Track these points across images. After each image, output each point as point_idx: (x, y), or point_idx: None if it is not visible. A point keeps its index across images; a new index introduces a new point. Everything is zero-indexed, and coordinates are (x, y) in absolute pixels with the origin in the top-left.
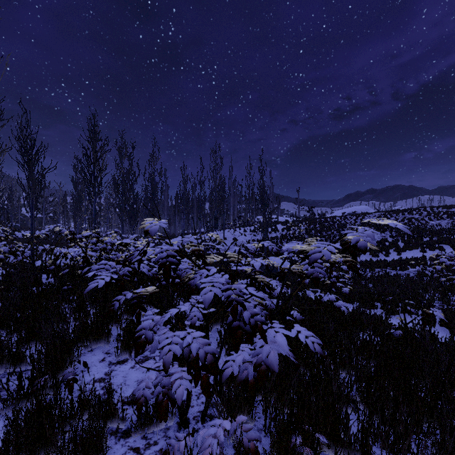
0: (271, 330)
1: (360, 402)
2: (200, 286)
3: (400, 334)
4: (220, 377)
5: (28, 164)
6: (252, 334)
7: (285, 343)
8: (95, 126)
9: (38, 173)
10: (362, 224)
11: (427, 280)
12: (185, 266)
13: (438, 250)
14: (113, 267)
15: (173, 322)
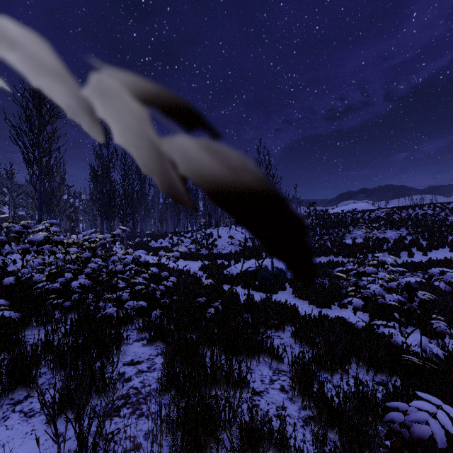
0: None
1: None
2: None
3: None
4: None
5: None
6: None
7: None
8: None
9: None
10: (373, 220)
11: None
12: None
13: None
14: None
15: None
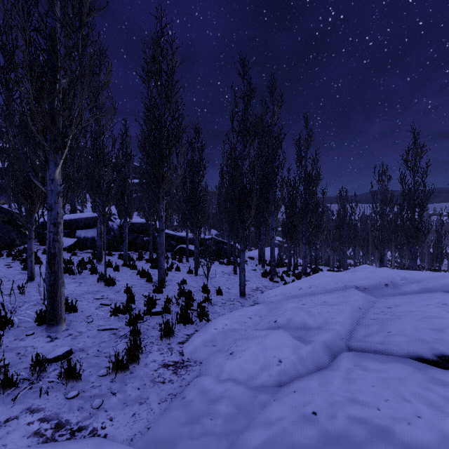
0: None
1: None
2: None
3: None
4: None
5: None
6: None
7: None
8: None
9: None
10: None
11: None
12: None
13: None
14: None
15: None
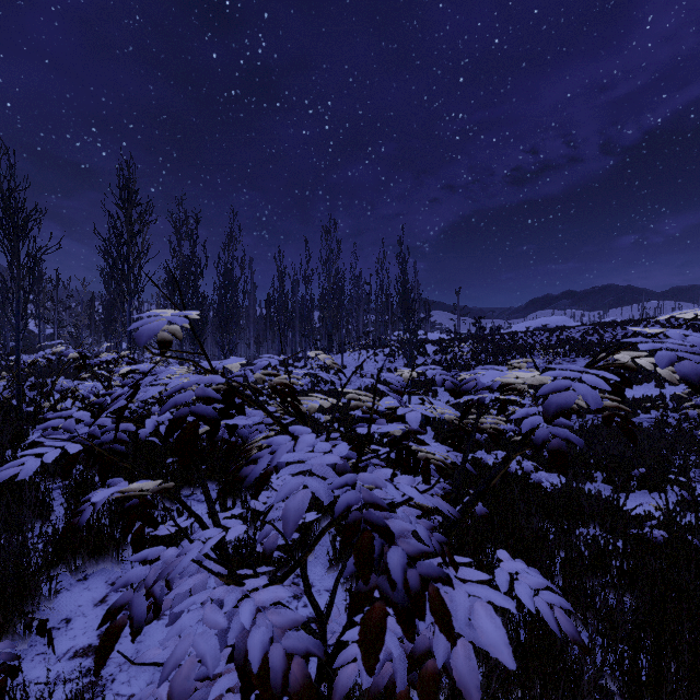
0: (457, 590)
1: (620, 696)
2: (283, 466)
3: (662, 538)
4: (329, 672)
5: (10, 240)
6: (411, 616)
7: (503, 640)
8: (130, 180)
9: (28, 255)
10: (561, 343)
11: (672, 433)
12: (251, 420)
13: (683, 385)
14: (89, 423)
15: (247, 516)
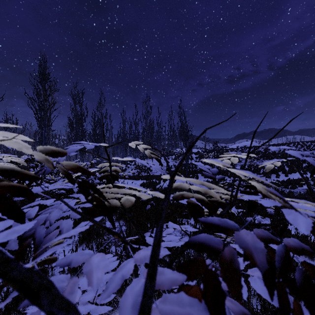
0: None
1: None
2: None
3: None
4: None
5: None
6: None
7: None
8: (44, 68)
9: None
10: (255, 153)
11: None
12: None
13: None
14: None
15: None
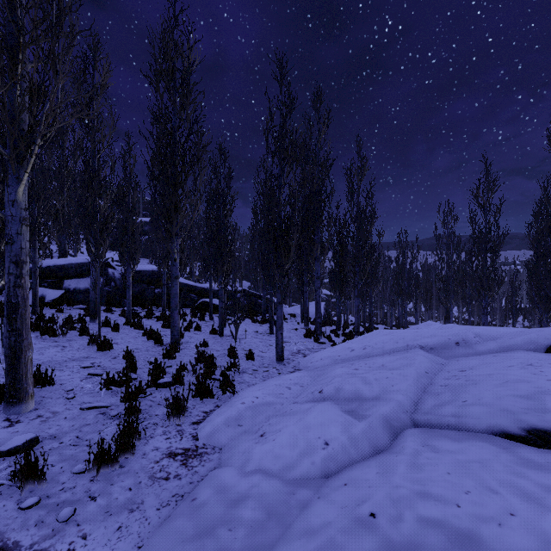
0: None
1: None
2: None
3: None
4: None
5: None
6: None
7: None
8: None
9: None
10: None
11: None
12: None
13: None
14: None
15: None
